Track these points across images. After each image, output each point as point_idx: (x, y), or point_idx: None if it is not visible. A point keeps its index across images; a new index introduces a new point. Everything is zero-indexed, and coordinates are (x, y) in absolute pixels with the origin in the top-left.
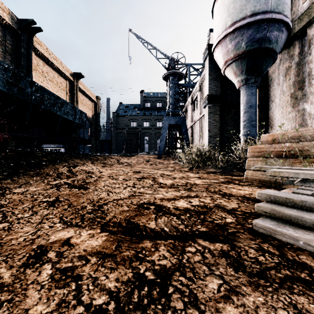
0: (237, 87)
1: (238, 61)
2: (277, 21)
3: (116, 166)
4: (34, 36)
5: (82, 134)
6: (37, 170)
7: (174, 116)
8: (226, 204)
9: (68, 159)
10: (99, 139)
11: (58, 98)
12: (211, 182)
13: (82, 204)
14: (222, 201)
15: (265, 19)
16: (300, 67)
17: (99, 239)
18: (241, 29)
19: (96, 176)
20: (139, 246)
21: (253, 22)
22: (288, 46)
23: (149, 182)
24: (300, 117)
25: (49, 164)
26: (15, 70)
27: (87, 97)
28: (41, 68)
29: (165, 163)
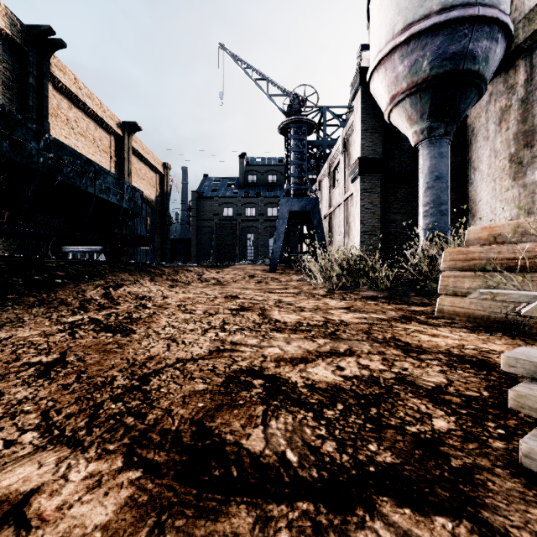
0: (413, 143)
1: (416, 96)
2: (489, 21)
3: (195, 285)
4: (52, 56)
5: (138, 228)
6: (43, 293)
7: (299, 197)
8: (419, 375)
9: (107, 273)
10: (168, 237)
11: (89, 163)
12: (373, 318)
13: (108, 372)
14: (408, 367)
15: (465, 18)
16: (528, 106)
17: (110, 497)
18: (421, 36)
19: (154, 305)
20: (217, 529)
21: (444, 23)
22: (505, 70)
23: (253, 318)
24: (528, 198)
25: (68, 283)
26: (5, 108)
27: (147, 165)
28: (65, 114)
29: (282, 280)
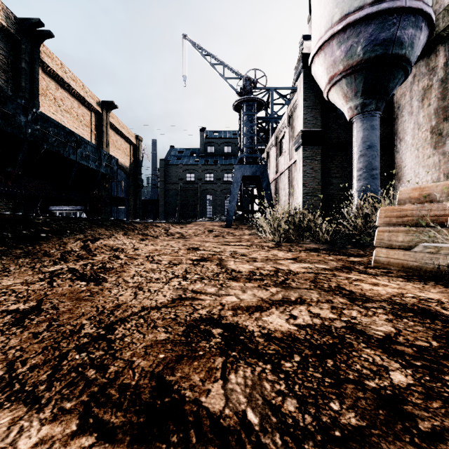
0: (348, 117)
1: (351, 76)
2: (414, 12)
3: (162, 238)
4: (42, 45)
5: (114, 191)
6: (29, 246)
7: (250, 164)
8: (368, 324)
9: (87, 228)
10: (140, 198)
11: (71, 134)
12: (318, 268)
13: (78, 320)
14: (356, 315)
15: (394, 9)
16: (447, 85)
17: None
18: (356, 25)
19: (126, 256)
20: None
21: (375, 13)
22: (427, 55)
23: (212, 268)
24: (447, 164)
25: (52, 237)
26: None
27: (122, 138)
28: (53, 93)
29: (236, 234)
